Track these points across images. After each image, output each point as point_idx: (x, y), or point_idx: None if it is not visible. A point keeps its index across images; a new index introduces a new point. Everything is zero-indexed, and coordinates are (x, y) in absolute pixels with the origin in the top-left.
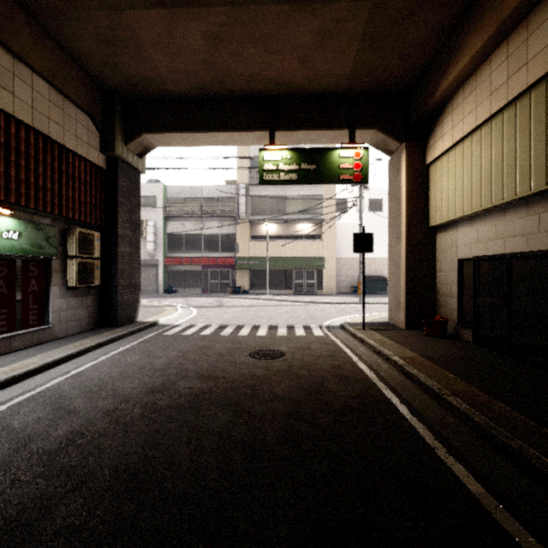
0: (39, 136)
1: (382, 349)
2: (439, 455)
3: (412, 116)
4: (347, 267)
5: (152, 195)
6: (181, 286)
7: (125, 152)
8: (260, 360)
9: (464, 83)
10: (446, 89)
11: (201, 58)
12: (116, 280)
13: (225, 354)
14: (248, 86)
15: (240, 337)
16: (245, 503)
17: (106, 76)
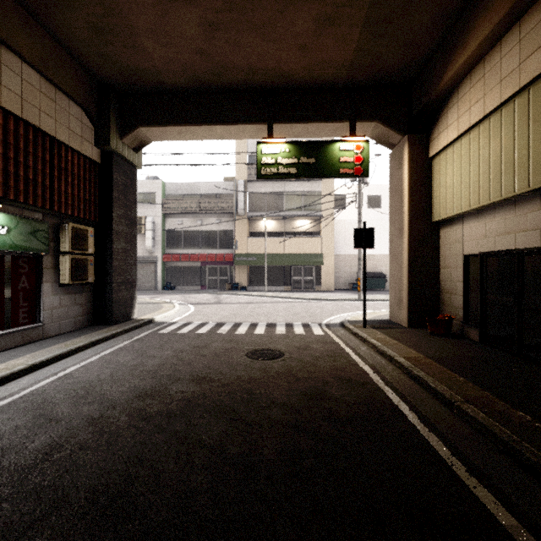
0: (29, 128)
1: (385, 349)
2: (459, 474)
3: (414, 108)
4: (345, 264)
5: (151, 192)
6: (179, 282)
7: (120, 146)
8: (258, 361)
9: (471, 71)
10: (452, 78)
11: (197, 47)
12: (111, 277)
13: (221, 353)
14: (246, 78)
15: (237, 336)
16: (238, 537)
17: (100, 67)
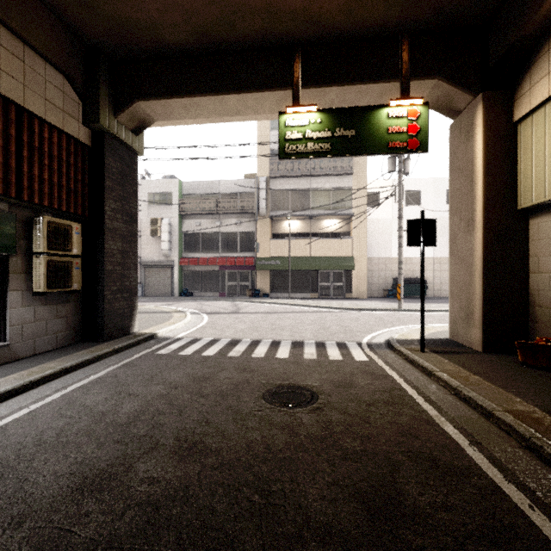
0: None
1: (471, 394)
2: None
3: (493, 55)
4: (379, 268)
5: (167, 192)
6: (197, 288)
7: (114, 125)
8: (280, 409)
9: None
10: None
11: None
12: (103, 283)
13: (229, 392)
14: (265, 28)
15: (253, 361)
16: None
17: (84, 23)
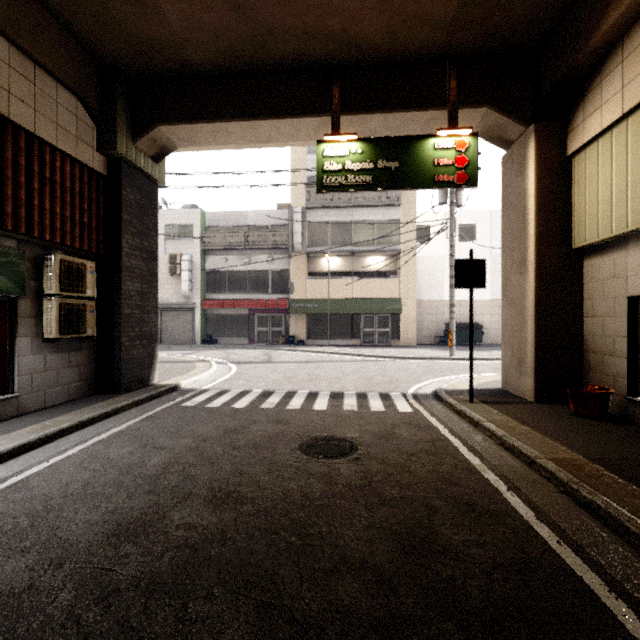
0: None
1: (516, 443)
2: None
3: (545, 84)
4: (430, 311)
5: (188, 223)
6: (222, 335)
7: (133, 152)
8: (317, 460)
9: None
10: (615, 24)
11: None
12: (120, 328)
13: (263, 444)
14: (301, 49)
15: (288, 413)
16: None
17: (100, 40)
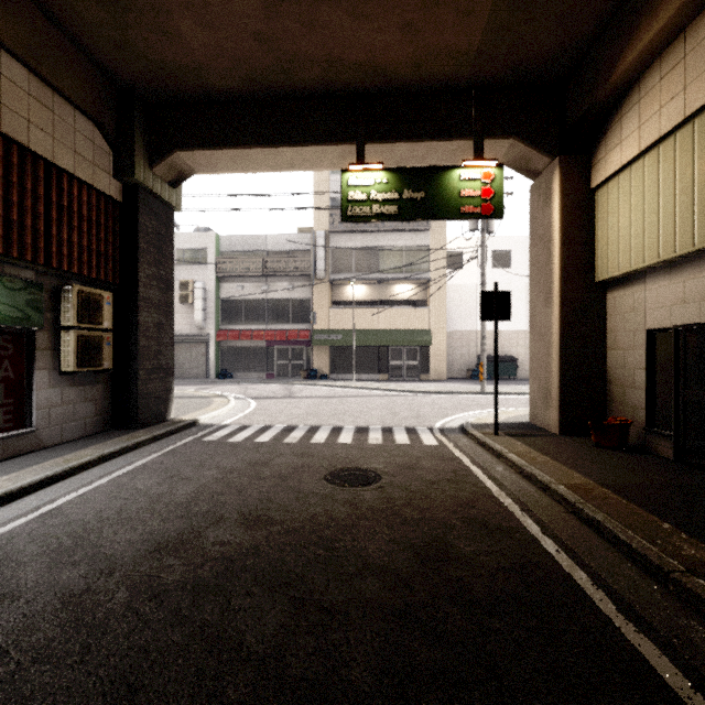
0: (13, 146)
1: (534, 471)
2: None
3: (570, 117)
4: (461, 343)
5: (201, 248)
6: (238, 369)
7: (150, 178)
8: (342, 488)
9: (662, 53)
10: (631, 65)
11: (255, 30)
12: (137, 361)
13: (289, 475)
14: (326, 77)
15: (313, 446)
16: None
17: (119, 64)
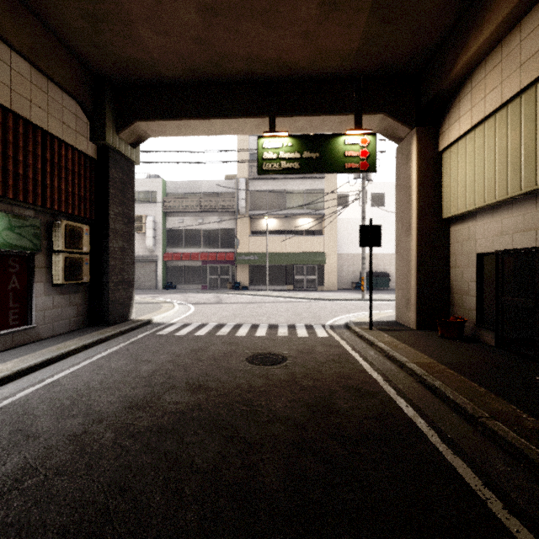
0: (19, 120)
1: (395, 354)
2: (495, 512)
3: (423, 99)
4: (348, 263)
5: (152, 190)
6: (180, 282)
7: (117, 141)
8: (259, 367)
9: (486, 57)
10: (465, 65)
11: (195, 36)
12: (107, 276)
13: (220, 358)
14: (246, 69)
15: (237, 338)
16: None
17: (95, 59)
